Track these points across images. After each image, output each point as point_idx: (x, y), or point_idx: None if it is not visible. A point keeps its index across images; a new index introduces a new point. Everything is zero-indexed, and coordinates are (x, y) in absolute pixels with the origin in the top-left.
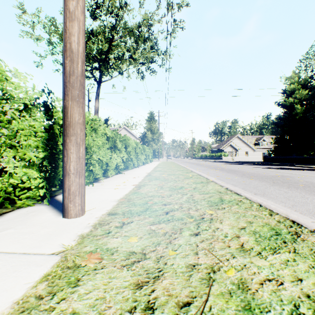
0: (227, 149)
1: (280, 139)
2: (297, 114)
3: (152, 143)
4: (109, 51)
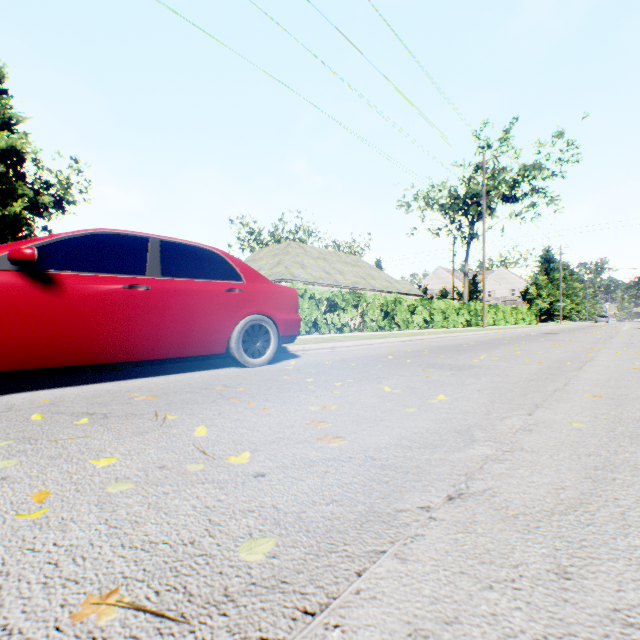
0: None
1: None
2: None
3: (538, 301)
4: (480, 216)
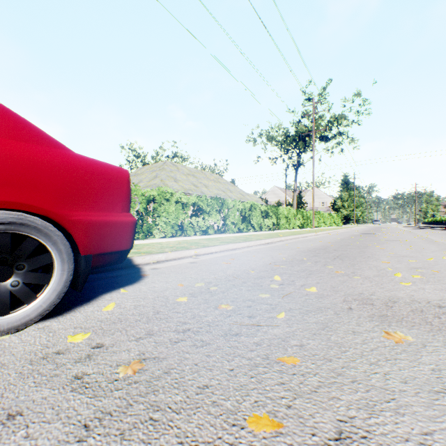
0: None
1: None
2: None
3: (342, 210)
4: (305, 149)
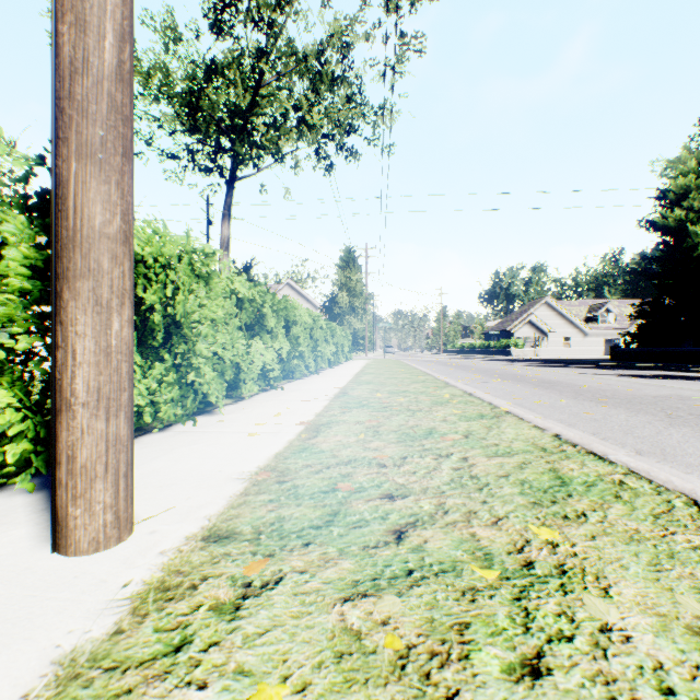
0: (521, 331)
1: (653, 306)
2: (694, 247)
3: (351, 319)
4: (253, 109)
